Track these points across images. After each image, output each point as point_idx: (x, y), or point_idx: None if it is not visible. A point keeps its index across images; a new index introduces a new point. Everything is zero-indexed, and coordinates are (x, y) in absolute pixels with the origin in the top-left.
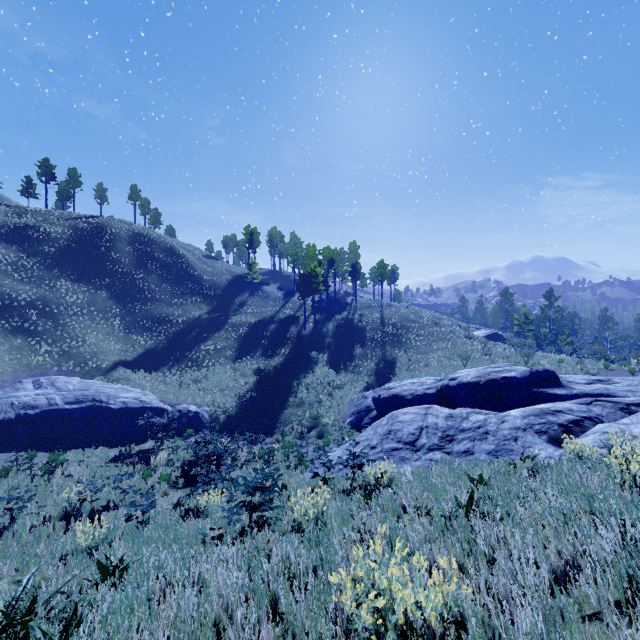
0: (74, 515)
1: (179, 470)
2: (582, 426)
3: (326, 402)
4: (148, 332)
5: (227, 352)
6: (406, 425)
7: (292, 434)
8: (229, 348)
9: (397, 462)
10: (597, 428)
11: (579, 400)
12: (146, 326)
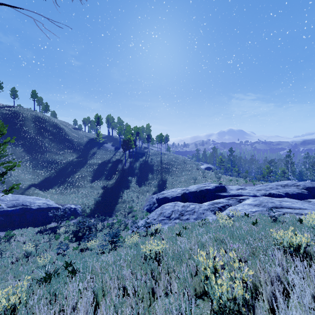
0: (29, 256)
1: (72, 234)
2: (225, 208)
3: (136, 200)
4: (45, 168)
5: (87, 178)
6: (167, 210)
7: (120, 216)
8: (88, 176)
9: (163, 224)
10: (229, 208)
11: (226, 198)
12: (44, 165)
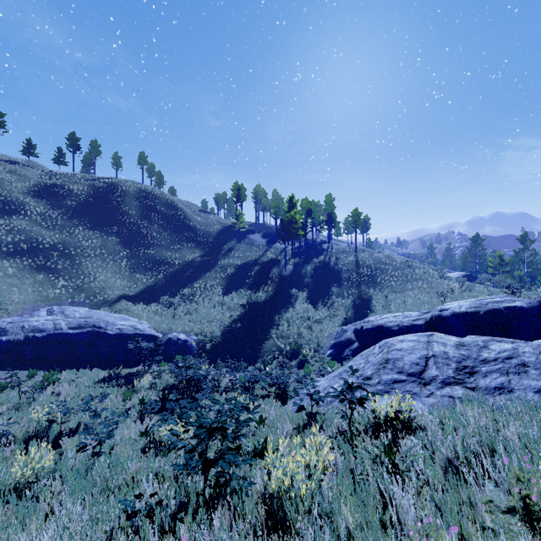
0: (41, 437)
1: (159, 394)
2: None
3: (306, 335)
4: (149, 272)
5: (216, 289)
6: (406, 353)
7: (273, 364)
8: (218, 286)
9: (402, 397)
10: None
11: None
12: (148, 267)
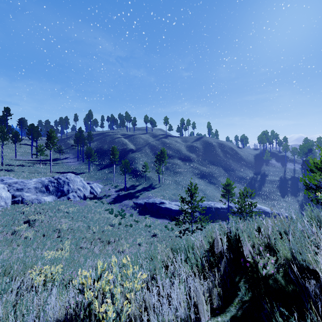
0: None
1: None
2: None
3: None
4: (240, 183)
5: (276, 193)
6: None
7: None
8: (276, 191)
9: None
10: None
11: None
12: (237, 180)
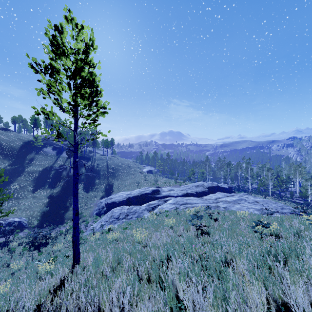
0: None
1: (28, 245)
2: (156, 207)
3: (84, 206)
4: None
5: (28, 188)
6: (116, 213)
7: (71, 222)
8: (29, 185)
9: (114, 224)
10: (158, 207)
11: (158, 200)
12: None
